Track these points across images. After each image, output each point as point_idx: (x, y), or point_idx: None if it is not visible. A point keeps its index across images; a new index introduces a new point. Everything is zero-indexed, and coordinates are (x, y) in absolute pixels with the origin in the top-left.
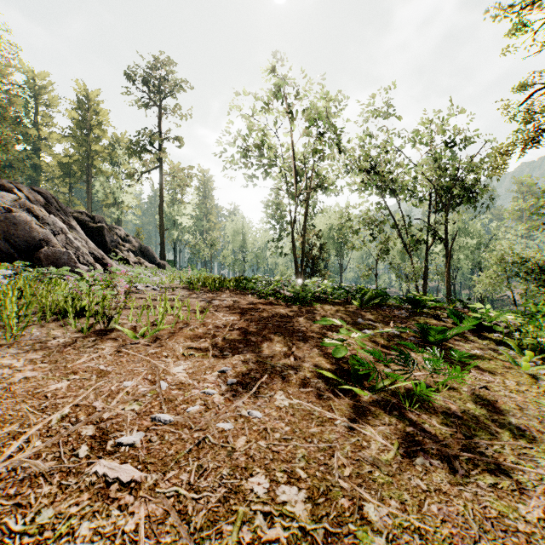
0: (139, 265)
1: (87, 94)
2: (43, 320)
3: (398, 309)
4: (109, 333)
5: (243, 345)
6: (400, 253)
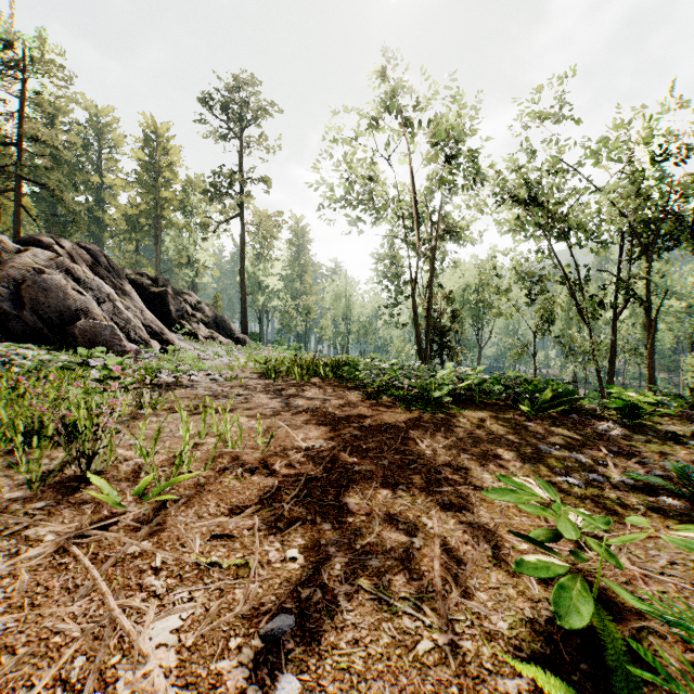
0: (211, 340)
1: (155, 129)
2: None
3: (597, 419)
4: (83, 486)
5: (330, 524)
6: (565, 321)
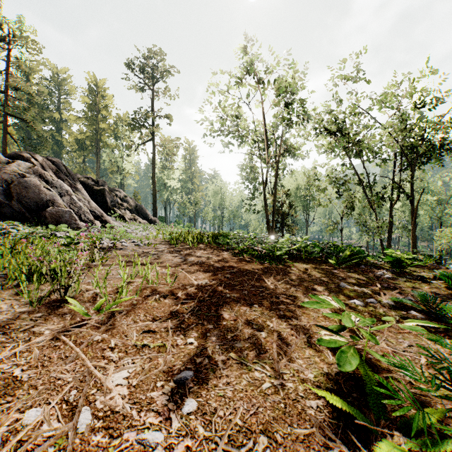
0: (133, 221)
1: (96, 83)
2: (4, 286)
3: (376, 268)
4: (63, 305)
5: (212, 325)
6: (361, 209)
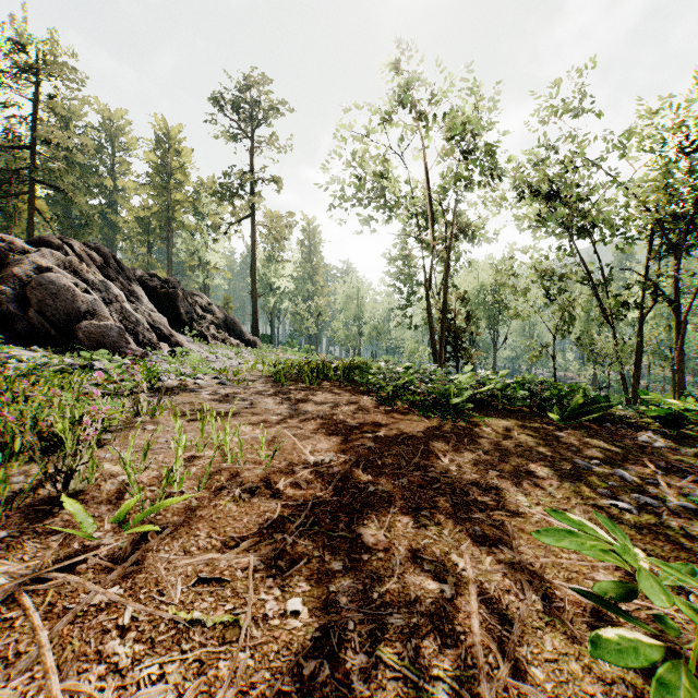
0: (221, 342)
1: (167, 131)
2: None
3: (633, 428)
4: (57, 510)
5: (341, 563)
6: (584, 323)
